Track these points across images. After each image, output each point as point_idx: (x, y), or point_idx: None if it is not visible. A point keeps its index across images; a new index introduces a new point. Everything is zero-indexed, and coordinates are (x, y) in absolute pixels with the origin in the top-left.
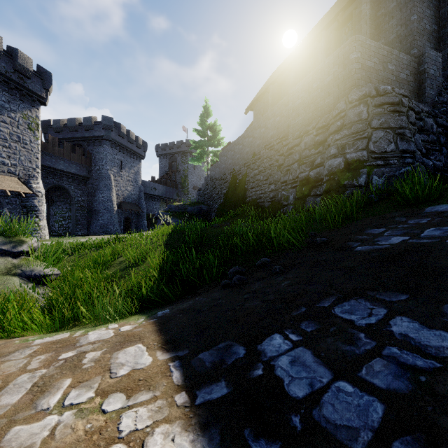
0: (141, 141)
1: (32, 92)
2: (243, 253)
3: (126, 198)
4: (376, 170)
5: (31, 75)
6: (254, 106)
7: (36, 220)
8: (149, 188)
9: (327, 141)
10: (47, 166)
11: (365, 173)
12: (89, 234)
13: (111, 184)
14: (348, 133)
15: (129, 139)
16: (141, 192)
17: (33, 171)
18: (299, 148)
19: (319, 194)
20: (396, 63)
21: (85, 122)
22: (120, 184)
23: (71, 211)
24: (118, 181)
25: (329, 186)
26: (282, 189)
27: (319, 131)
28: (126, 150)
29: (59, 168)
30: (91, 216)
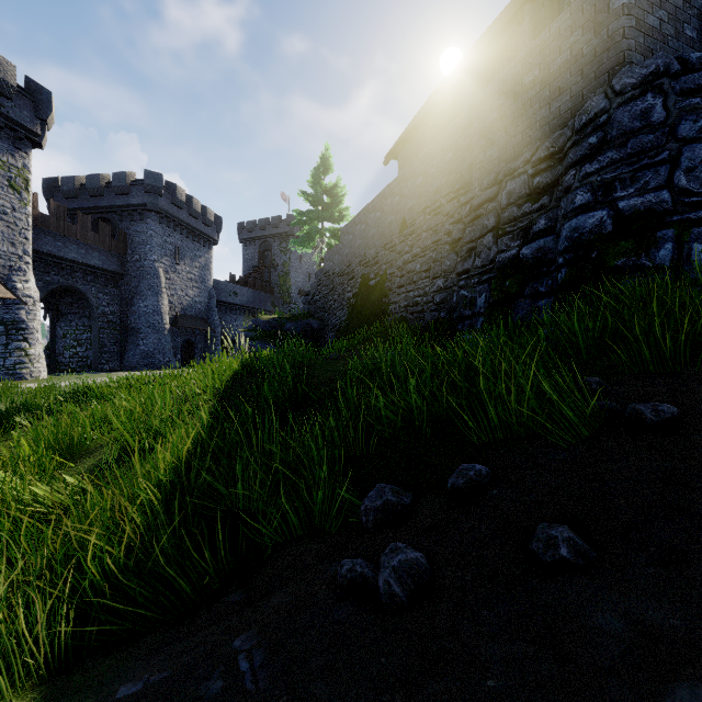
0: (211, 215)
1: (16, 122)
2: (398, 433)
3: (186, 309)
4: (700, 231)
5: (14, 94)
6: (400, 151)
7: (23, 346)
8: (226, 293)
9: (560, 182)
10: (48, 254)
11: (670, 238)
12: (122, 368)
13: (160, 285)
14: (618, 156)
15: (192, 211)
16: (211, 298)
17: (19, 261)
18: (496, 204)
19: (545, 291)
20: (699, 25)
21: (115, 182)
22: (175, 285)
23: (92, 329)
24: (172, 280)
25: (575, 273)
26: (460, 286)
27: (541, 166)
28: (186, 230)
29: (69, 257)
30: (126, 339)
